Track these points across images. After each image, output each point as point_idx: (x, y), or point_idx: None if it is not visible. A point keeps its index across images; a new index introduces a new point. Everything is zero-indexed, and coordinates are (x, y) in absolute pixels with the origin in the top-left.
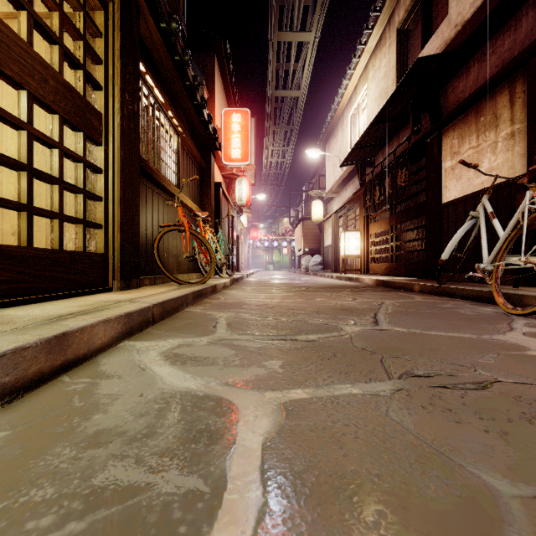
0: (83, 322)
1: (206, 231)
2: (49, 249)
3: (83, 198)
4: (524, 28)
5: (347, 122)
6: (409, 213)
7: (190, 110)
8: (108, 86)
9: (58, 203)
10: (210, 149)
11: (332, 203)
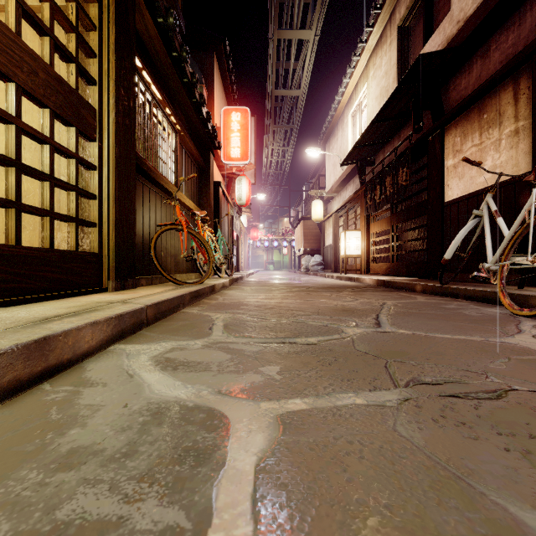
0: (68, 325)
1: (205, 230)
2: (39, 248)
3: (76, 196)
4: (529, 23)
5: (347, 121)
6: (411, 212)
7: (188, 108)
8: (102, 81)
9: (49, 201)
10: (209, 148)
11: (332, 203)
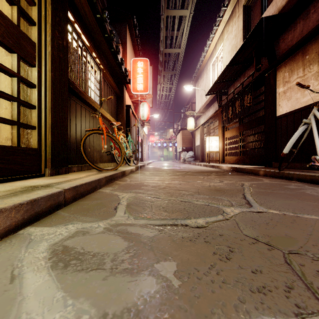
0: None
1: (119, 135)
2: None
3: (17, 105)
4: None
5: (209, 68)
6: (252, 123)
7: (109, 55)
8: (41, 23)
9: None
10: (123, 82)
11: (200, 119)
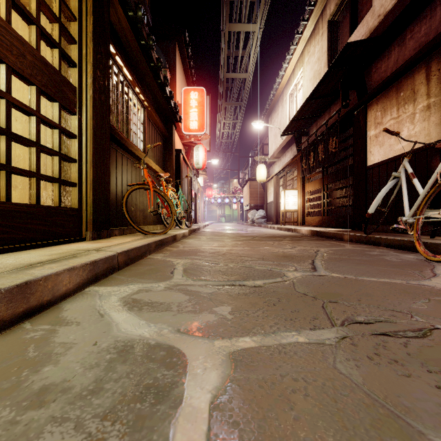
0: (48, 271)
1: (168, 189)
2: (27, 204)
3: (58, 160)
4: (438, 16)
5: (286, 99)
6: (339, 174)
7: (154, 88)
8: (81, 64)
9: (35, 164)
10: (172, 121)
11: (273, 167)
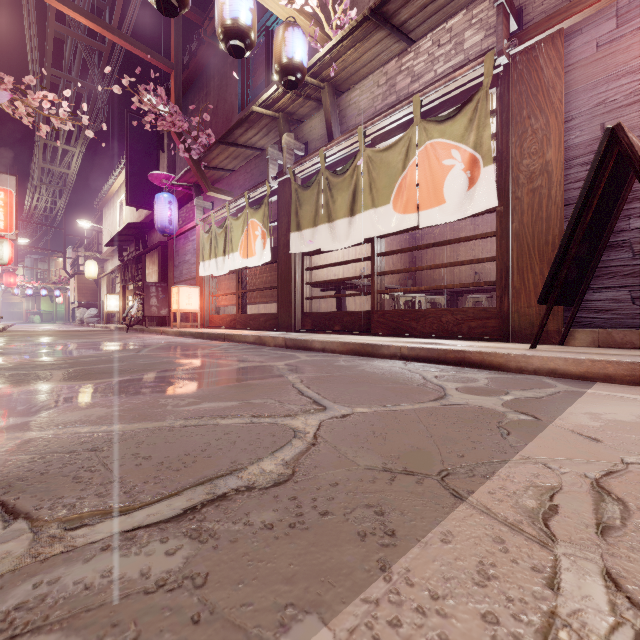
0: None
1: None
2: None
3: None
4: None
5: (116, 206)
6: (139, 290)
7: None
8: None
9: None
10: None
11: (108, 264)
